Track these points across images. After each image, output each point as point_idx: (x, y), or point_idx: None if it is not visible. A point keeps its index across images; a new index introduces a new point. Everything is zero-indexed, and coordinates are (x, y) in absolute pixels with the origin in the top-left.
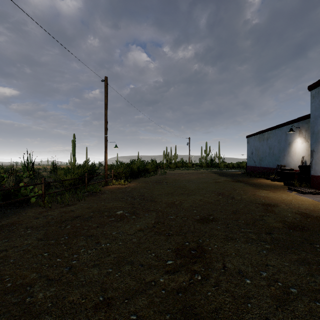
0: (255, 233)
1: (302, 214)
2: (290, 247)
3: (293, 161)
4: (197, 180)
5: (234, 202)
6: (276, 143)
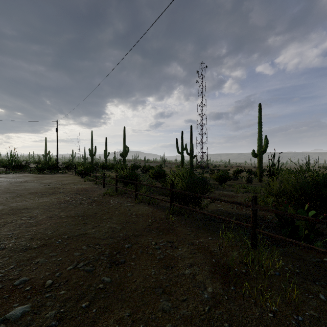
0: None
1: None
2: None
3: None
4: None
5: None
6: None
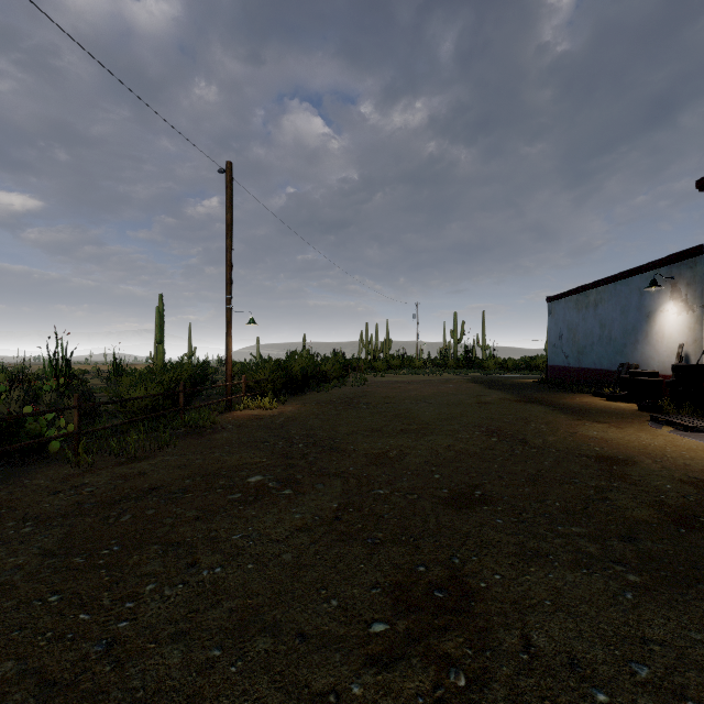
0: (594, 539)
1: (698, 485)
2: (694, 581)
3: (657, 354)
4: (437, 399)
5: (530, 453)
6: (618, 313)
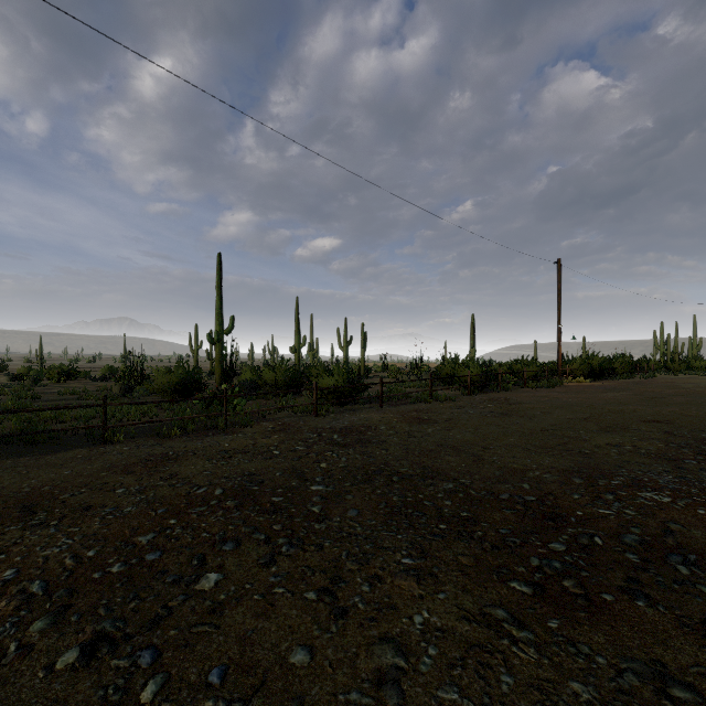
0: None
1: None
2: None
3: None
4: None
5: None
6: None
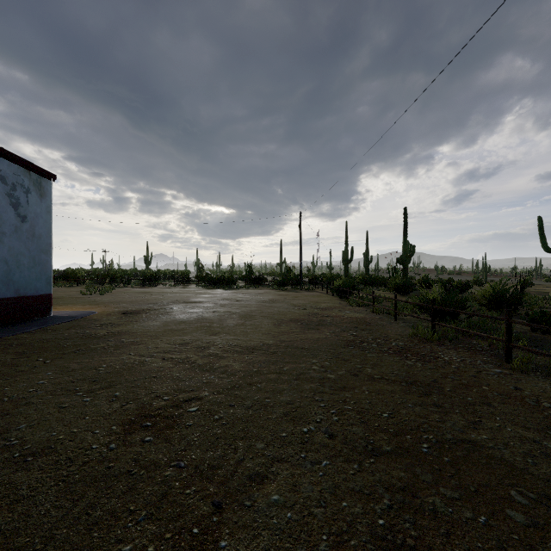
0: None
1: None
2: None
3: None
4: None
5: None
6: None
